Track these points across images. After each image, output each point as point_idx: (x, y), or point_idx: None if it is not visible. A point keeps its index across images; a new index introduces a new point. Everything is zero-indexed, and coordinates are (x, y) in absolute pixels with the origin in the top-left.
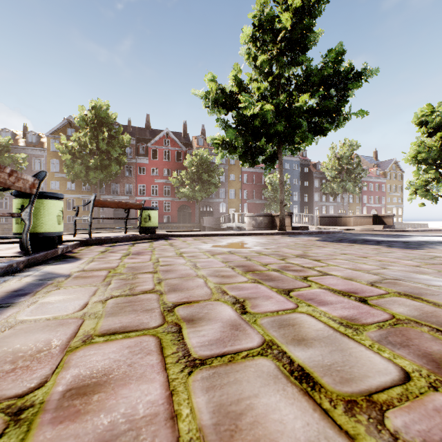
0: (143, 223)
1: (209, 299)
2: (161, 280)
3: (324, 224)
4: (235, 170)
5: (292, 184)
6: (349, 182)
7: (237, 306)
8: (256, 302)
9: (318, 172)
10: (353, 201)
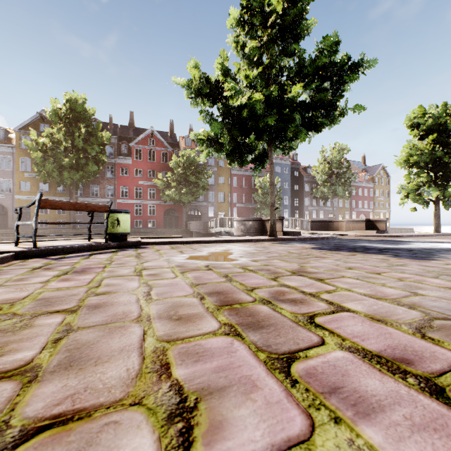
0: (110, 228)
1: (122, 399)
2: (69, 331)
3: (316, 228)
4: (224, 172)
5: (283, 188)
6: (339, 186)
7: (175, 431)
8: (221, 411)
9: (308, 176)
10: (342, 205)
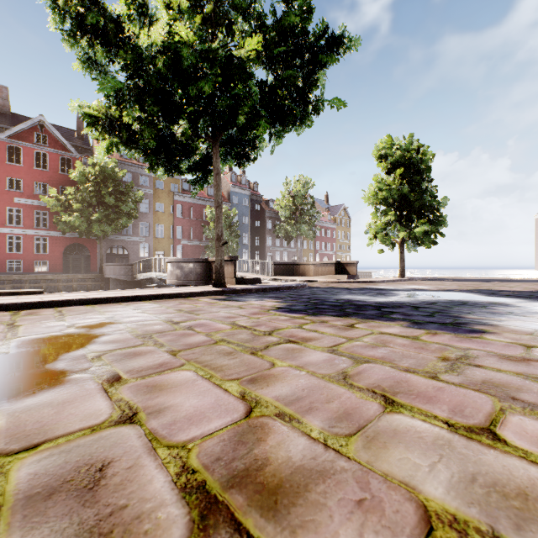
0: None
1: None
2: None
3: (280, 273)
4: (164, 197)
5: (241, 223)
6: (304, 225)
7: None
8: None
9: (271, 211)
10: (306, 247)
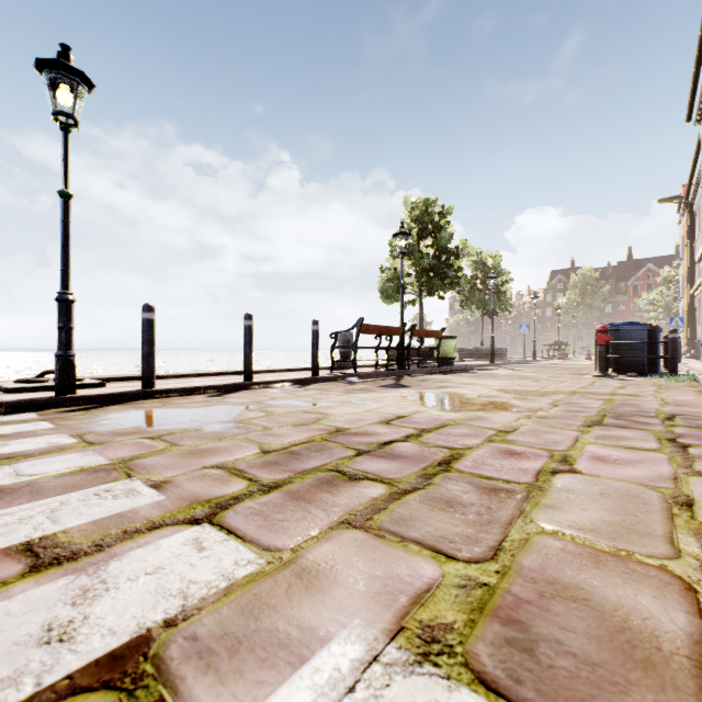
0: None
1: None
2: None
3: None
4: None
5: None
6: None
7: None
8: None
9: None
10: None
